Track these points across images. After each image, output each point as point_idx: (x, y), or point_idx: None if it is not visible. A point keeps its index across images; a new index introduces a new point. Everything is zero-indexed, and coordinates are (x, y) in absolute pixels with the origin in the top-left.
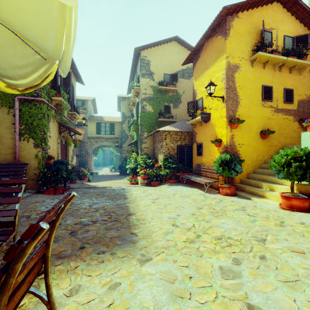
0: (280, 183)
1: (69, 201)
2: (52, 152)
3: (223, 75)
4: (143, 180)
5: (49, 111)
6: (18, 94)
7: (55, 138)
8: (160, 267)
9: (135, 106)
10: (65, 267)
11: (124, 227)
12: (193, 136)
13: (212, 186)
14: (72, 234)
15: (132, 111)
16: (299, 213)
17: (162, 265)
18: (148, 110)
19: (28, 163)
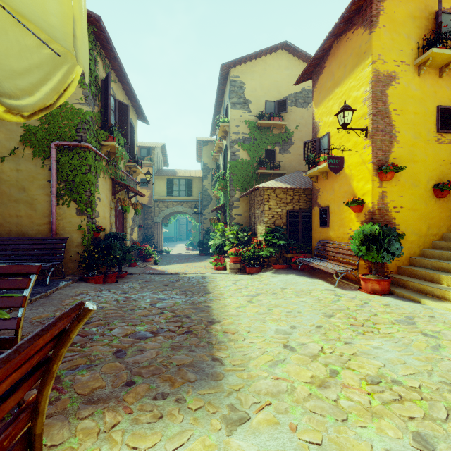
0: None
1: (79, 321)
2: (102, 222)
3: (366, 92)
4: (234, 264)
5: (97, 161)
6: (55, 139)
7: (107, 201)
8: (265, 439)
9: (222, 153)
10: (96, 424)
11: (201, 345)
12: (312, 195)
13: (347, 277)
14: (117, 355)
15: (218, 161)
16: None
17: (269, 435)
18: (242, 157)
19: (69, 238)
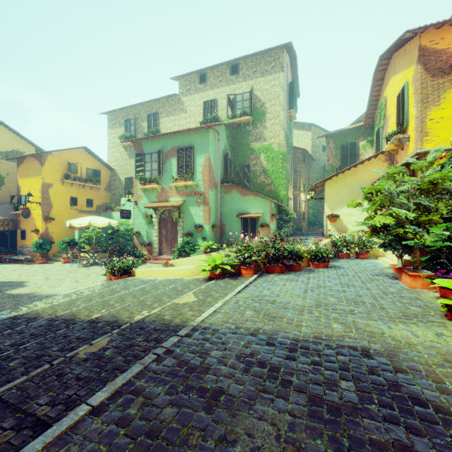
0: None
1: None
2: None
3: (40, 189)
4: None
5: None
6: None
7: None
8: None
9: None
10: None
11: None
12: (17, 223)
13: (34, 261)
14: None
15: None
16: (67, 264)
17: None
18: None
19: None
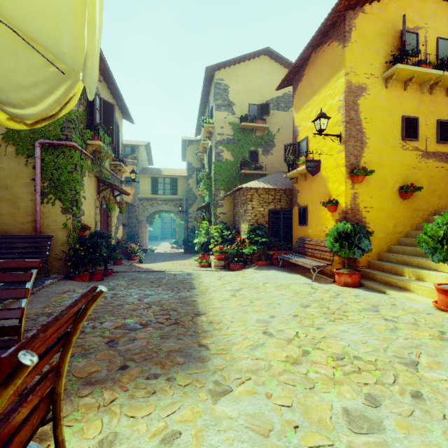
0: (433, 269)
1: (93, 301)
2: (87, 220)
3: (340, 102)
4: (218, 261)
5: (83, 160)
6: (39, 137)
7: (92, 199)
8: (245, 405)
9: (206, 153)
10: (96, 400)
11: (189, 334)
12: (292, 195)
13: (323, 272)
14: (110, 344)
15: (203, 160)
16: None
17: (248, 402)
18: (226, 158)
19: (54, 236)
